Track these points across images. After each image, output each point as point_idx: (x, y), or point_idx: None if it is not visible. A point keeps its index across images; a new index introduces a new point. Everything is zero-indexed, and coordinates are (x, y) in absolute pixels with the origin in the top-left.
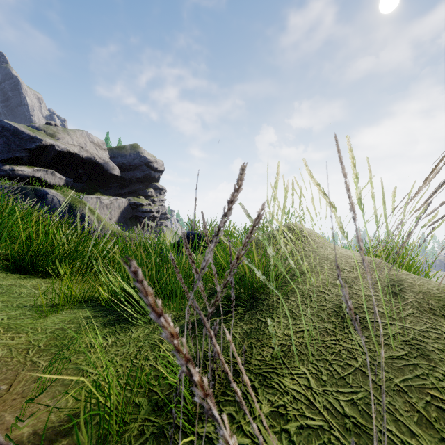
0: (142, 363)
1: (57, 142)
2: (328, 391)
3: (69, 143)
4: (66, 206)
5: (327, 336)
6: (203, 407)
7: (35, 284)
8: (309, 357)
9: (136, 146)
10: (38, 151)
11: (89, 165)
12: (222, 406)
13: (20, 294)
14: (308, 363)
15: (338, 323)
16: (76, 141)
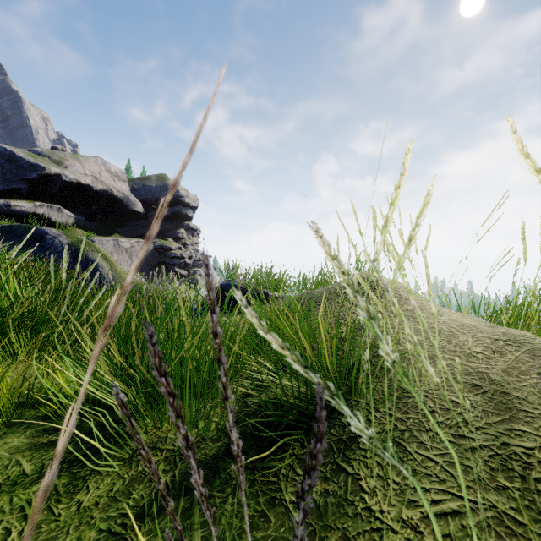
0: None
1: (64, 170)
2: None
3: (79, 172)
4: (70, 249)
5: (509, 537)
6: None
7: None
8: None
9: (164, 176)
10: (40, 182)
11: (105, 200)
12: None
13: None
14: None
15: (519, 495)
16: (89, 170)
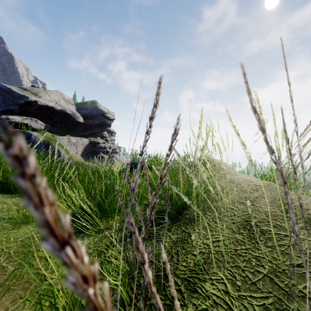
0: None
1: (39, 99)
2: (243, 295)
3: (47, 100)
4: (44, 143)
5: (238, 245)
6: (138, 309)
7: (15, 201)
8: (224, 263)
9: (95, 102)
10: (26, 105)
11: (61, 115)
12: (154, 309)
13: (2, 209)
14: (224, 270)
15: (246, 234)
16: (53, 98)
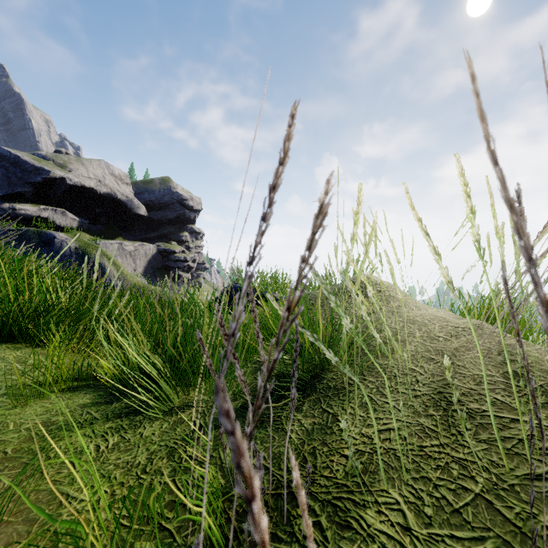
0: (153, 479)
1: (68, 174)
2: (437, 535)
3: (83, 176)
4: (78, 253)
5: (426, 438)
6: None
7: (20, 355)
8: (401, 473)
9: (167, 179)
10: (45, 186)
11: (108, 203)
12: None
13: None
14: (401, 485)
15: (439, 418)
16: (93, 173)
